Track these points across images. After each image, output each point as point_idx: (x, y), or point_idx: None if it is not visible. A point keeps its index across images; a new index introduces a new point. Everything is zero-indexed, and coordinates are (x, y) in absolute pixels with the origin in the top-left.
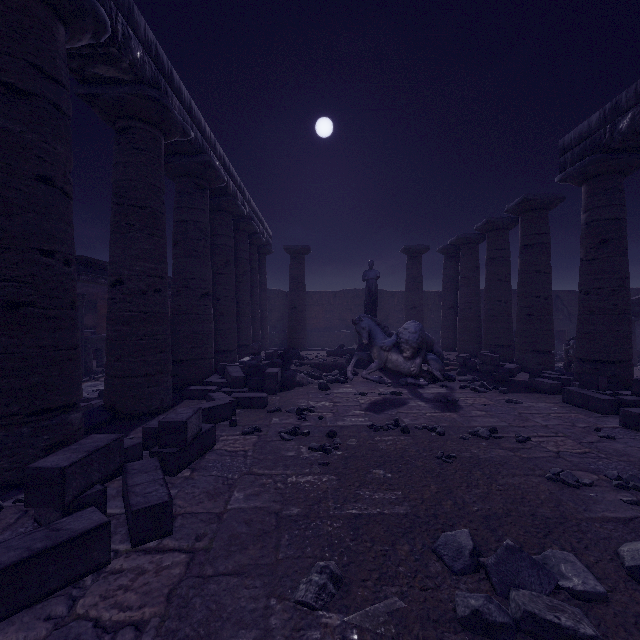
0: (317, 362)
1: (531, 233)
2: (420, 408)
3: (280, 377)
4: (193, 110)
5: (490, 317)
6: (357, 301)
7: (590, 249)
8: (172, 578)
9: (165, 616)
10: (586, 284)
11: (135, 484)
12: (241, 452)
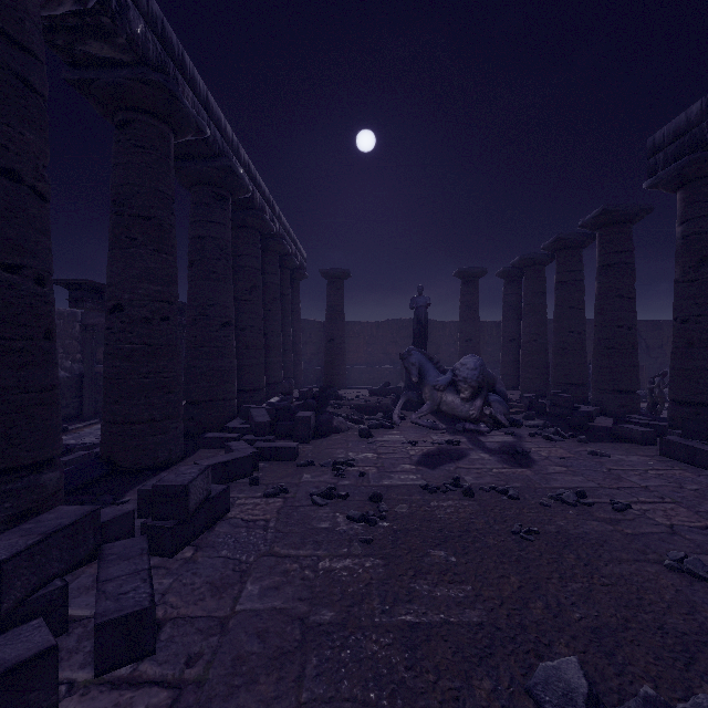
0: (358, 403)
1: (611, 251)
2: (484, 462)
3: (314, 422)
4: (211, 105)
5: (560, 351)
6: (403, 333)
7: (688, 268)
8: None
9: None
10: (683, 310)
11: (108, 578)
12: (261, 522)
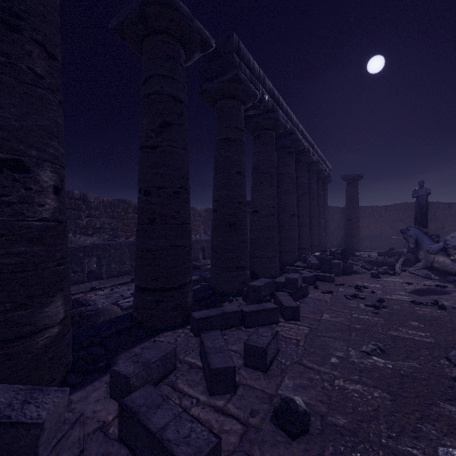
0: (369, 259)
1: None
2: None
3: (342, 266)
4: (287, 112)
5: None
6: (408, 213)
7: None
8: (304, 332)
9: (306, 340)
10: None
11: (282, 299)
12: (323, 300)
